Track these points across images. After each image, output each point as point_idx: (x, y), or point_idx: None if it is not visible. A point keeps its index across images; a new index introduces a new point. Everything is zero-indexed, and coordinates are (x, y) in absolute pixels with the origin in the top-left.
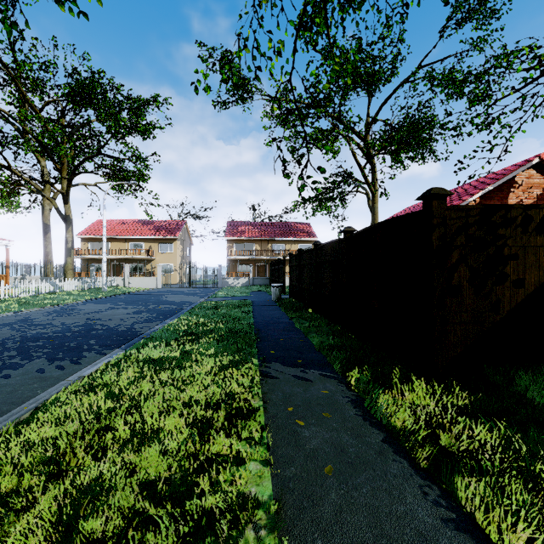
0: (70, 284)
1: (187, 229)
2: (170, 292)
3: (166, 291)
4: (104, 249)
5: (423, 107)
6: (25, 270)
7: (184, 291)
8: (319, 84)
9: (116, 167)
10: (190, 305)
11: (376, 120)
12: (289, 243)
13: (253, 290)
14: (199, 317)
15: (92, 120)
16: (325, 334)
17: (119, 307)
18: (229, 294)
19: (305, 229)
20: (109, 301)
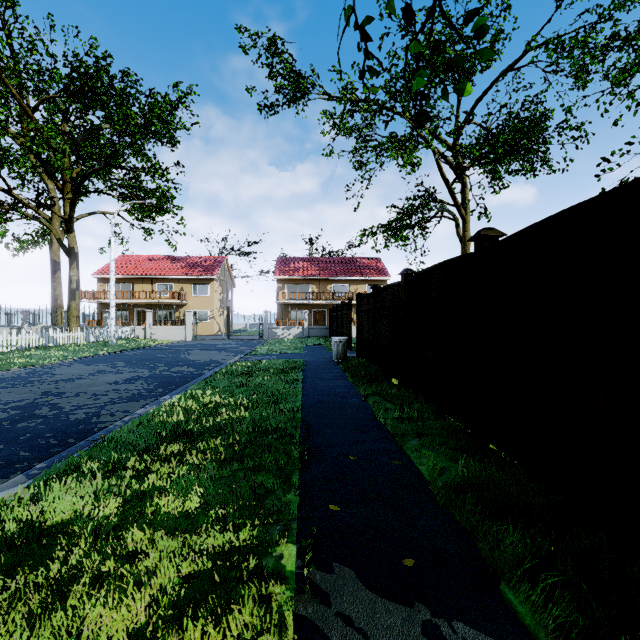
0: (70, 335)
1: (228, 266)
2: (198, 347)
3: (194, 344)
4: (113, 290)
5: (532, 103)
6: (23, 318)
7: (218, 346)
8: (396, 67)
9: (133, 185)
10: (216, 367)
11: (472, 115)
12: (354, 283)
13: (308, 344)
14: (215, 392)
15: (103, 126)
16: (441, 444)
17: (112, 370)
18: (274, 350)
19: (375, 265)
20: (108, 360)
